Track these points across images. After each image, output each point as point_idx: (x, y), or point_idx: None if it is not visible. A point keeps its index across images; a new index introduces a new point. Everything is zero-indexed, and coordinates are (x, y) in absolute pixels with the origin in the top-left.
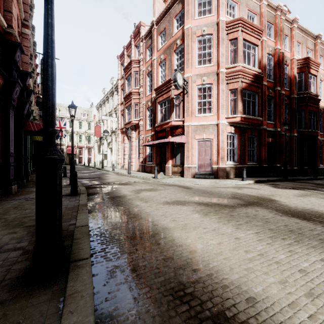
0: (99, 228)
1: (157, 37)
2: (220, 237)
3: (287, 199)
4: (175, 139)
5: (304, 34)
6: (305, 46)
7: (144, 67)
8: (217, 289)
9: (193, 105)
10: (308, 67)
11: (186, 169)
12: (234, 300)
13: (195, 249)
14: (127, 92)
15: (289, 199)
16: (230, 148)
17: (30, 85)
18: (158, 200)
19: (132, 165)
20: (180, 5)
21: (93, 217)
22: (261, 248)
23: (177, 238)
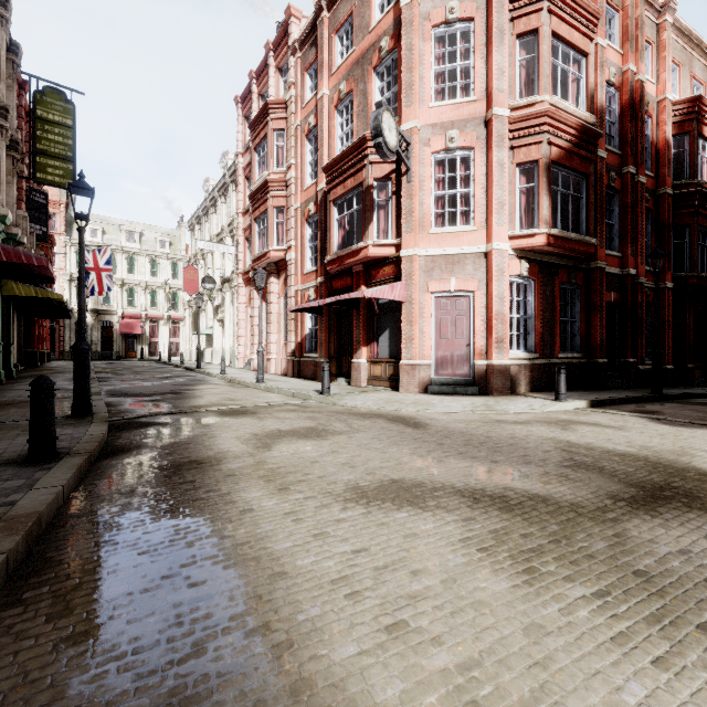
0: None
1: (330, 39)
2: None
3: None
4: (377, 293)
5: (686, 44)
6: (688, 74)
7: (298, 117)
8: None
9: (422, 203)
10: (699, 122)
11: (404, 371)
12: None
13: None
14: (257, 181)
15: None
16: (517, 315)
17: None
18: (326, 478)
19: (271, 360)
20: None
21: (17, 602)
22: None
23: None
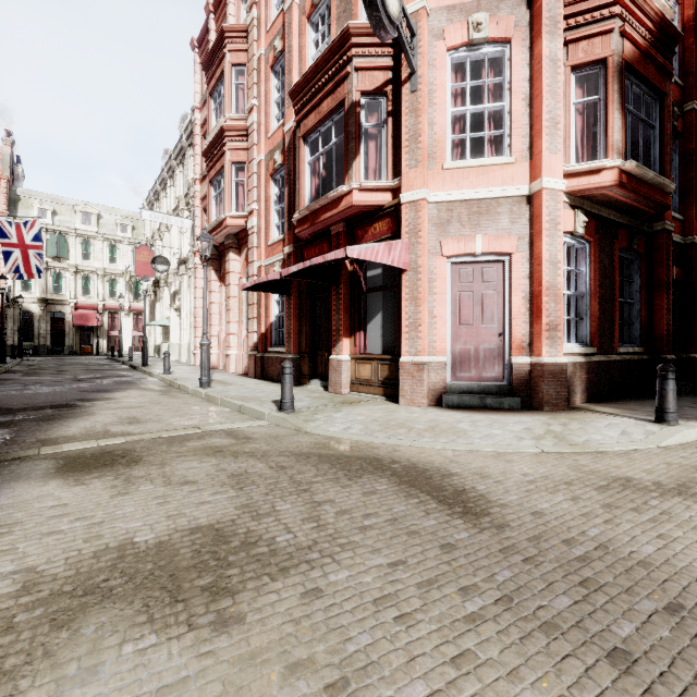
0: None
1: None
2: None
3: None
4: (367, 252)
5: None
6: None
7: (261, 44)
8: None
9: (433, 123)
10: None
11: (406, 373)
12: None
13: None
14: (212, 132)
15: None
16: (568, 291)
17: None
18: None
19: (230, 355)
20: None
21: None
22: None
23: None
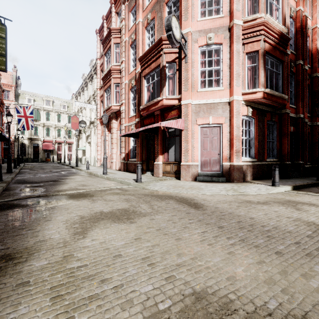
0: None
1: None
2: None
3: None
4: (168, 124)
5: None
6: None
7: (126, 36)
8: None
9: (193, 74)
10: None
11: (183, 168)
12: None
13: None
14: (105, 70)
15: None
16: (245, 137)
17: None
18: (122, 292)
19: (113, 162)
20: None
21: None
22: None
23: None
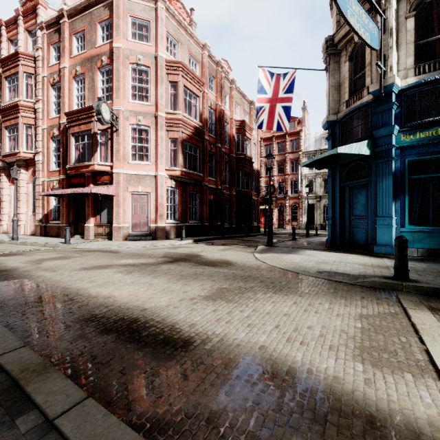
0: None
1: (69, 35)
2: (137, 285)
3: (211, 253)
4: (99, 190)
5: (242, 97)
6: (243, 109)
7: (44, 71)
8: (123, 310)
9: (125, 147)
10: (244, 130)
11: (115, 230)
12: (132, 312)
13: (111, 296)
14: (8, 102)
15: (212, 253)
16: (170, 204)
17: None
18: (72, 267)
19: (21, 225)
20: (107, 11)
21: None
22: (166, 286)
23: (94, 293)
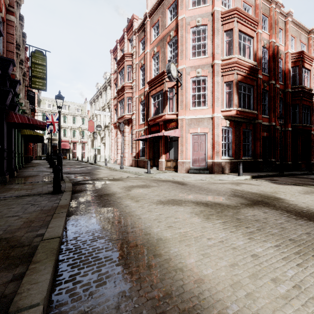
0: (75, 239)
1: (150, 29)
2: (232, 253)
3: (294, 197)
4: (169, 133)
5: (298, 28)
6: (299, 41)
7: (136, 60)
8: None
9: (187, 97)
10: (302, 61)
11: (179, 164)
12: None
13: (202, 276)
14: (120, 86)
15: (296, 197)
16: (225, 142)
17: (15, 75)
18: (150, 198)
19: (125, 160)
20: None
21: (72, 223)
22: (292, 273)
23: (175, 255)
